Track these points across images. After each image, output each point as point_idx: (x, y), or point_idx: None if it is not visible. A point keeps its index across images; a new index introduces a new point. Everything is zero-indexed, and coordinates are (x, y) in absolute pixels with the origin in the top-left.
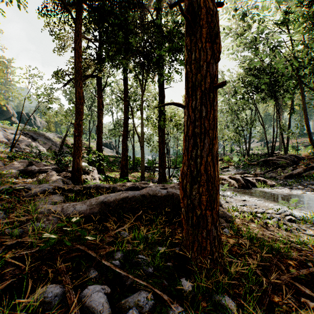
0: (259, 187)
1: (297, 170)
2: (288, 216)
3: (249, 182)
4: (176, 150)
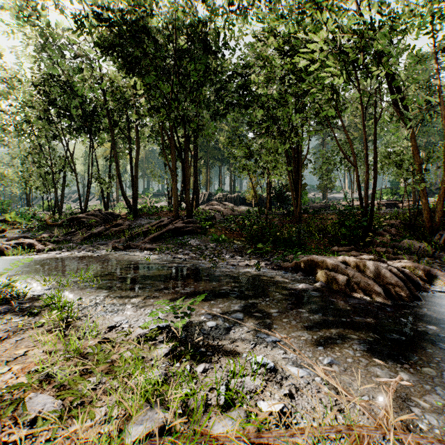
0: (13, 255)
1: (99, 229)
2: None
3: None
4: None
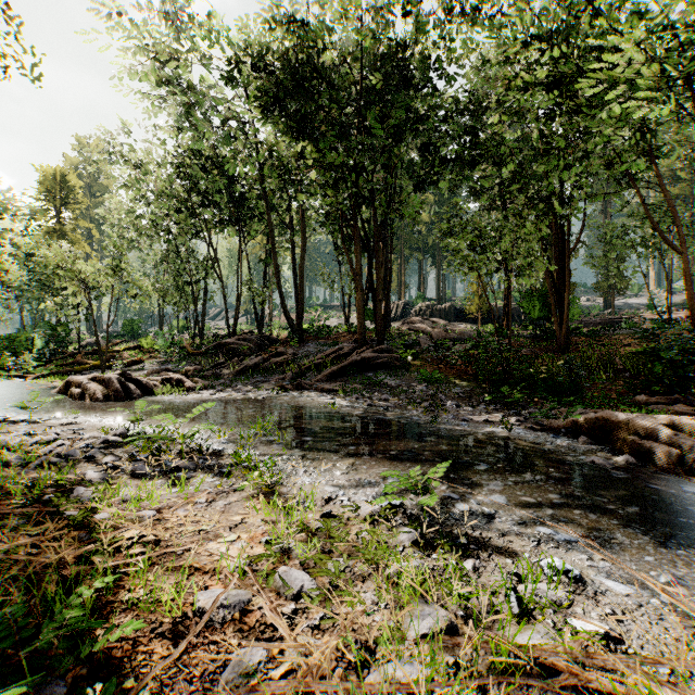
0: (162, 395)
1: (256, 360)
2: (104, 437)
3: (140, 385)
4: (6, 319)
